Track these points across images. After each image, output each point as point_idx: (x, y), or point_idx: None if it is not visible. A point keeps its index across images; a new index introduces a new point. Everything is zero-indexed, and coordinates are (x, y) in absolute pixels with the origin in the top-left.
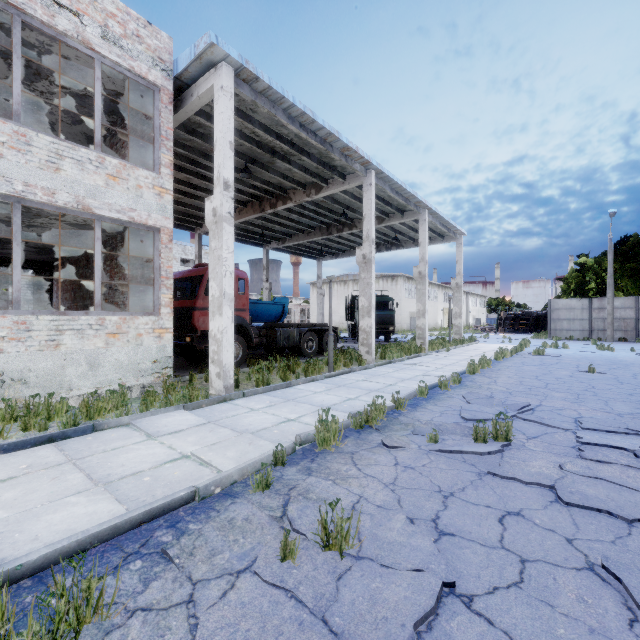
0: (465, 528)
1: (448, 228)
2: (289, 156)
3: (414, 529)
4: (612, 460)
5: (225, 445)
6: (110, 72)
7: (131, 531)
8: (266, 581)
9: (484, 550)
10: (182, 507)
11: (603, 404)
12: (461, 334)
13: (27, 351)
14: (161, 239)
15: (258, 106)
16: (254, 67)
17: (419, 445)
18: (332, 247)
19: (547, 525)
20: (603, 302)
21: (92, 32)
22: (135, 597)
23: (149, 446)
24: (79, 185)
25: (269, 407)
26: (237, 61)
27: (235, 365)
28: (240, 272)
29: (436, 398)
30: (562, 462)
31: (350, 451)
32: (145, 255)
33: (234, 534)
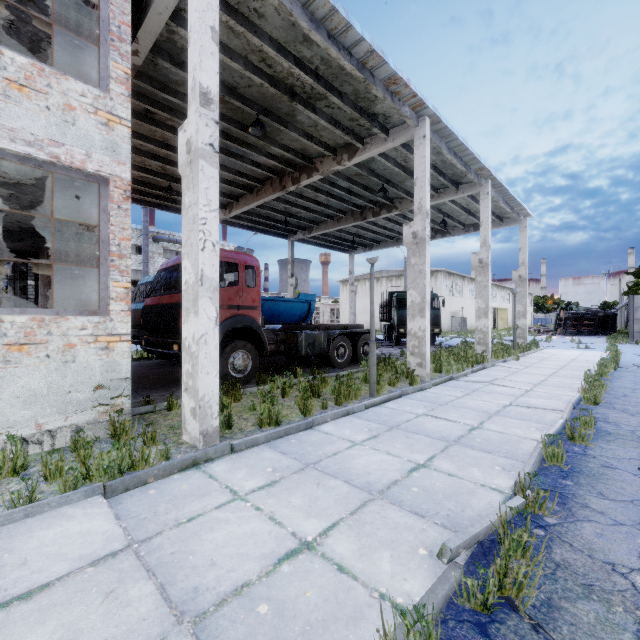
0: None
1: (511, 207)
2: (314, 101)
3: None
4: None
5: None
6: None
7: None
8: None
9: None
10: None
11: None
12: (526, 338)
13: None
14: (110, 195)
15: None
16: None
17: None
18: (365, 237)
19: None
20: None
21: None
22: None
23: None
24: None
25: (268, 488)
26: None
27: (242, 381)
28: (249, 257)
29: (584, 470)
30: None
31: None
32: (96, 224)
33: None
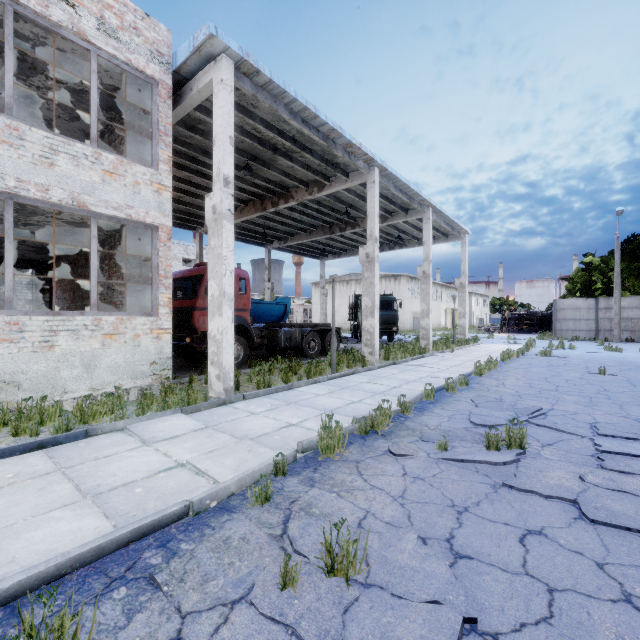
0: (483, 550)
1: (452, 227)
2: (291, 153)
3: (427, 551)
4: (636, 471)
5: (223, 452)
6: (107, 66)
7: (117, 551)
8: (264, 614)
9: (506, 577)
10: (174, 523)
11: (618, 408)
12: (465, 334)
13: (20, 353)
14: (159, 237)
15: (259, 101)
16: (255, 60)
17: (428, 453)
18: (334, 246)
19: (573, 546)
20: (610, 302)
21: (88, 23)
22: (116, 633)
23: (143, 453)
24: (74, 181)
25: (270, 411)
26: (237, 53)
27: (236, 366)
28: (241, 271)
29: (443, 401)
30: (582, 473)
31: (355, 459)
32: (143, 254)
33: (229, 556)
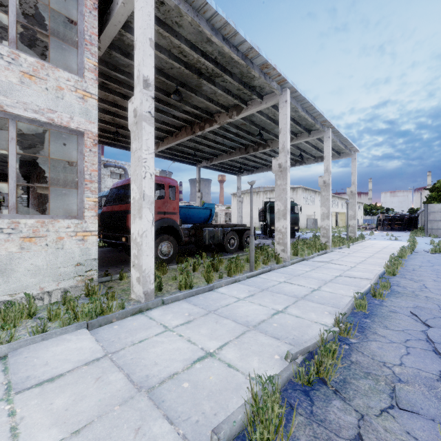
0: None
1: (345, 145)
2: (214, 78)
3: None
4: None
5: (94, 437)
6: None
7: None
8: None
9: None
10: None
11: None
12: (355, 233)
13: None
14: (84, 142)
15: (182, 13)
16: None
17: None
18: (248, 165)
19: None
20: None
21: None
22: None
23: None
24: None
25: (186, 324)
26: None
27: (166, 261)
28: (171, 180)
29: (378, 313)
30: None
31: None
32: (74, 160)
33: None
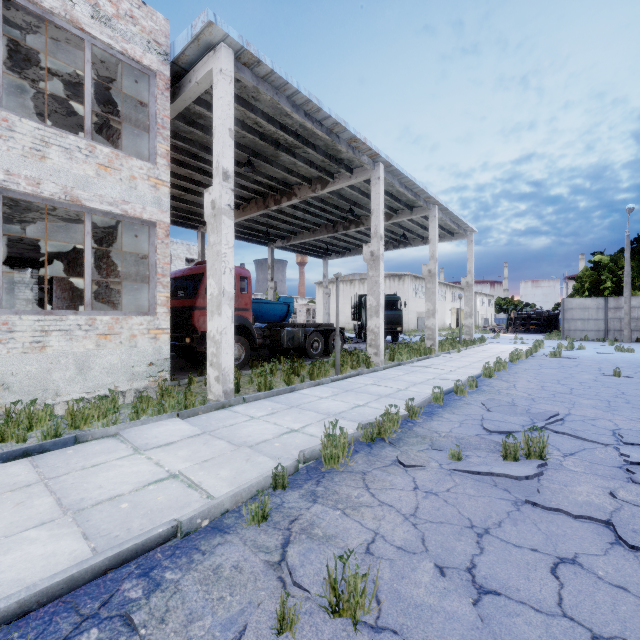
0: (510, 583)
1: (458, 225)
2: (294, 149)
3: (447, 585)
4: None
5: (219, 462)
6: (103, 57)
7: (93, 582)
8: None
9: (541, 619)
10: (160, 546)
11: (639, 413)
12: (472, 334)
13: (9, 354)
14: (157, 234)
15: (260, 93)
16: (256, 49)
17: (440, 463)
18: (338, 245)
19: (615, 580)
20: (619, 301)
21: (81, 11)
22: None
23: (134, 462)
24: (67, 175)
25: (271, 415)
26: (237, 42)
27: (237, 367)
28: (242, 270)
29: (453, 405)
30: (612, 487)
31: (361, 470)
32: (141, 251)
33: (219, 589)
